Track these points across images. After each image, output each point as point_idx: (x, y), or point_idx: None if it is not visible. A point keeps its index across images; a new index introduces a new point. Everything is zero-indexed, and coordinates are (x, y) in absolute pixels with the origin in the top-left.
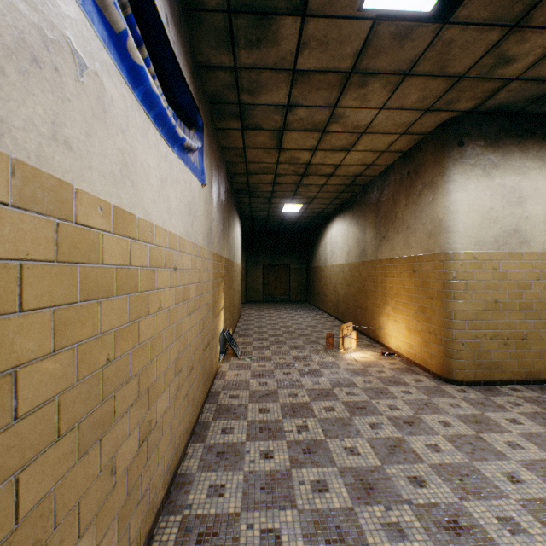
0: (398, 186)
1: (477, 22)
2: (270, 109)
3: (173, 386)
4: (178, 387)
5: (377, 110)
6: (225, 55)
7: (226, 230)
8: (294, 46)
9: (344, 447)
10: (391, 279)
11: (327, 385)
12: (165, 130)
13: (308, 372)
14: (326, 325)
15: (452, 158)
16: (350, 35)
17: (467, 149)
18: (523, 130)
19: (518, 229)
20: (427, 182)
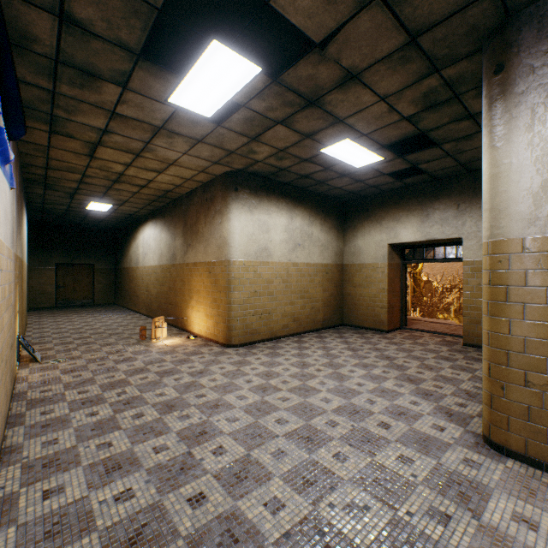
0: (200, 207)
1: (236, 131)
2: (86, 127)
3: (1, 370)
4: (3, 374)
5: (182, 154)
6: (45, 81)
7: (20, 227)
8: (116, 100)
9: (156, 394)
10: (195, 279)
11: (141, 365)
12: (2, 158)
13: (123, 360)
14: (139, 323)
15: (232, 197)
16: (160, 109)
17: (240, 194)
18: (270, 188)
19: (267, 247)
20: (218, 210)
